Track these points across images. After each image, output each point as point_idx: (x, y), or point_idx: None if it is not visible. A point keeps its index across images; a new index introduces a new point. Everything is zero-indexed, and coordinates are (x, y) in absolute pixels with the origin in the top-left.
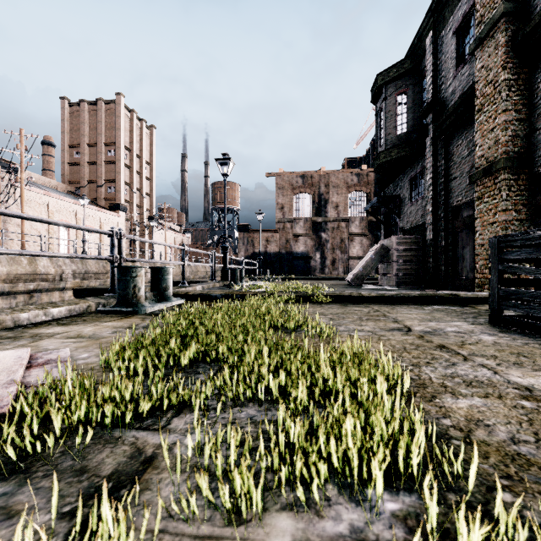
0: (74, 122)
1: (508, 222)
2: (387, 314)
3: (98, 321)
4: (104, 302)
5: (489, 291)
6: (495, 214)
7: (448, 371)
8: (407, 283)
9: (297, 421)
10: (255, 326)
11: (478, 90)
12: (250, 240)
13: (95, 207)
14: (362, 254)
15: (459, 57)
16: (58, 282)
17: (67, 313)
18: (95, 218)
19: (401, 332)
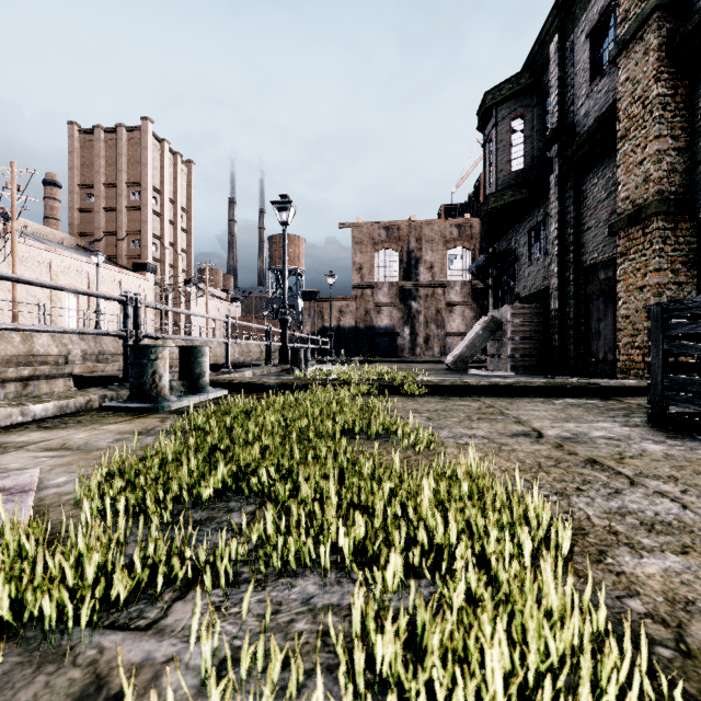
0: (86, 154)
1: (662, 286)
2: (505, 412)
3: (98, 423)
4: (112, 394)
5: (636, 378)
6: (645, 275)
7: (612, 504)
8: (525, 367)
9: (387, 628)
10: (321, 432)
11: (620, 110)
12: (318, 311)
13: (113, 267)
14: (464, 330)
15: (594, 68)
16: (63, 366)
17: (56, 411)
18: (114, 281)
19: (530, 439)
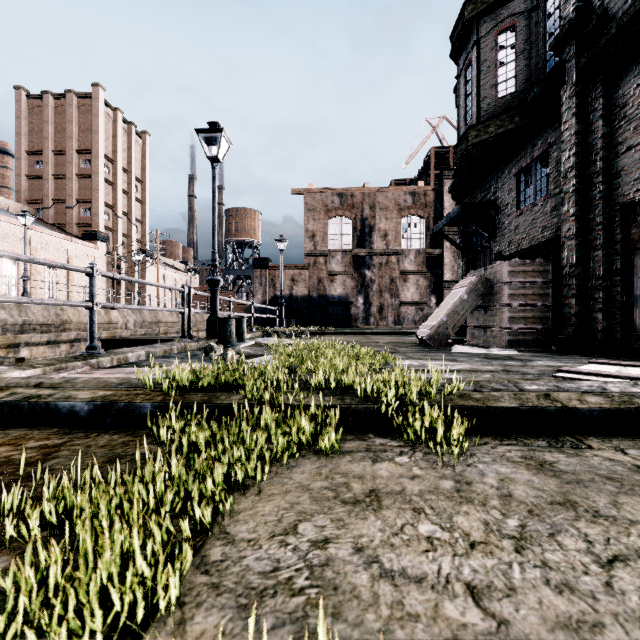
0: (35, 120)
1: None
2: None
3: None
4: None
5: None
6: None
7: None
8: (527, 343)
9: None
10: None
11: None
12: (270, 279)
13: (59, 234)
14: (418, 299)
15: None
16: None
17: None
18: (60, 249)
19: None
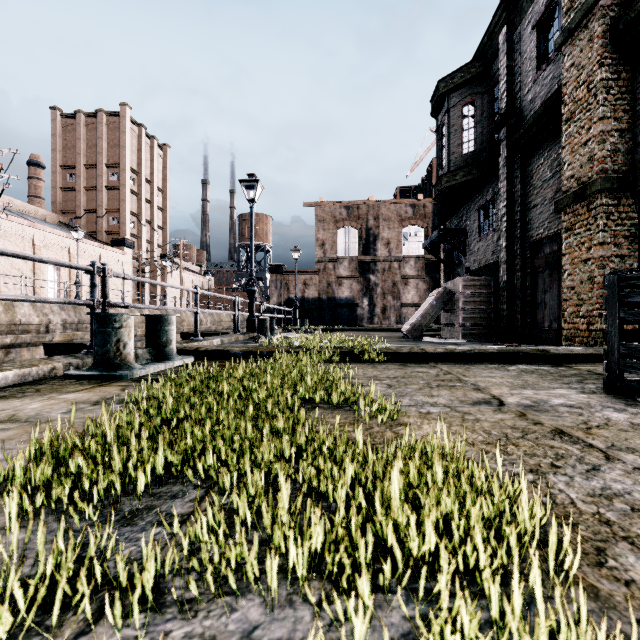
0: (68, 137)
1: (606, 259)
2: (463, 378)
3: (57, 392)
4: (77, 362)
5: (580, 345)
6: (589, 248)
7: (594, 484)
8: (476, 335)
9: None
10: (280, 402)
11: (566, 94)
12: (284, 283)
13: (93, 242)
14: (418, 301)
15: (540, 56)
16: (43, 335)
17: (17, 379)
18: (94, 256)
19: (492, 407)
